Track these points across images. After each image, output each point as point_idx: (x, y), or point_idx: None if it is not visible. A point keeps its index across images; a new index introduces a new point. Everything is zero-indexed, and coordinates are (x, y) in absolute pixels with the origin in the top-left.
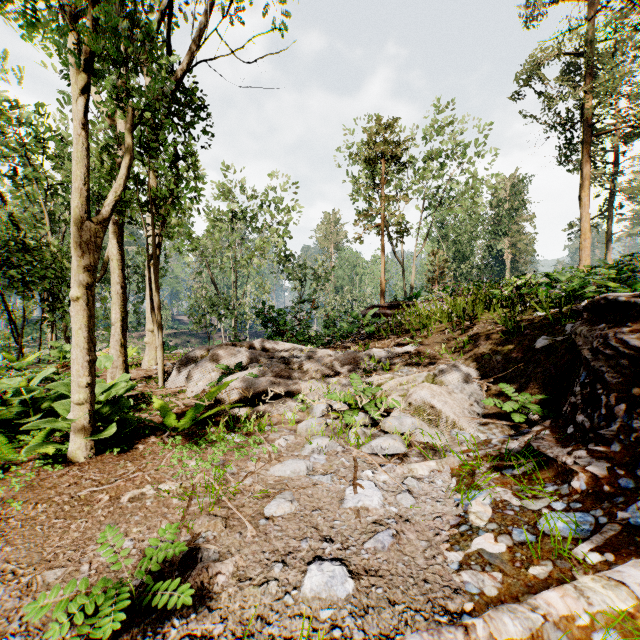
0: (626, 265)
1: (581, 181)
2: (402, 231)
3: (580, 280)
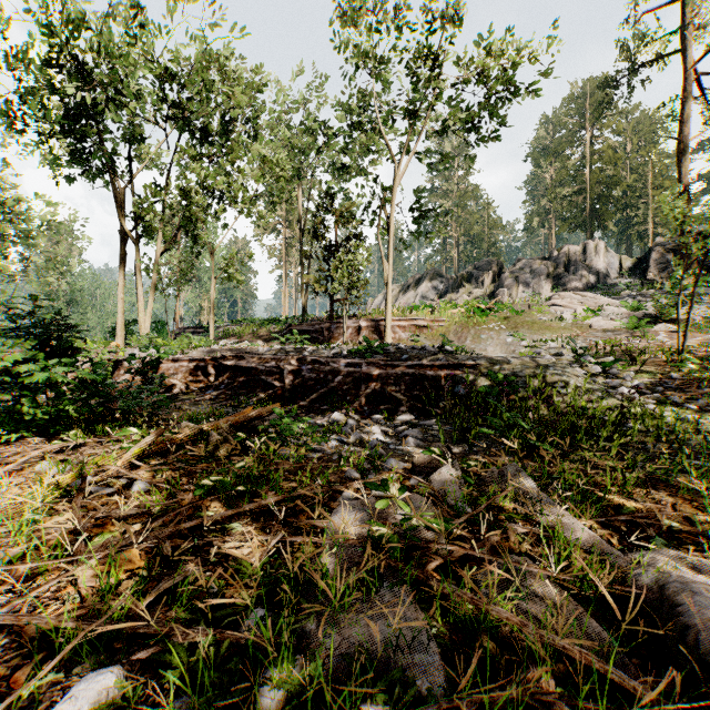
0: (295, 319)
1: (284, 268)
2: (190, 279)
3: (286, 321)
